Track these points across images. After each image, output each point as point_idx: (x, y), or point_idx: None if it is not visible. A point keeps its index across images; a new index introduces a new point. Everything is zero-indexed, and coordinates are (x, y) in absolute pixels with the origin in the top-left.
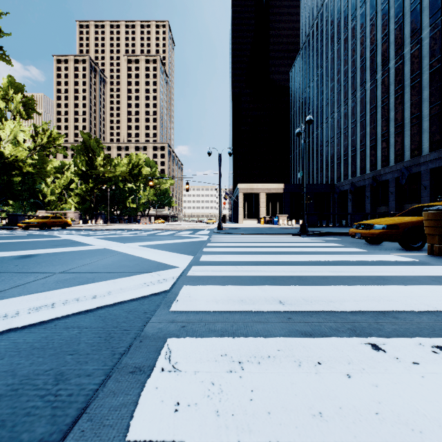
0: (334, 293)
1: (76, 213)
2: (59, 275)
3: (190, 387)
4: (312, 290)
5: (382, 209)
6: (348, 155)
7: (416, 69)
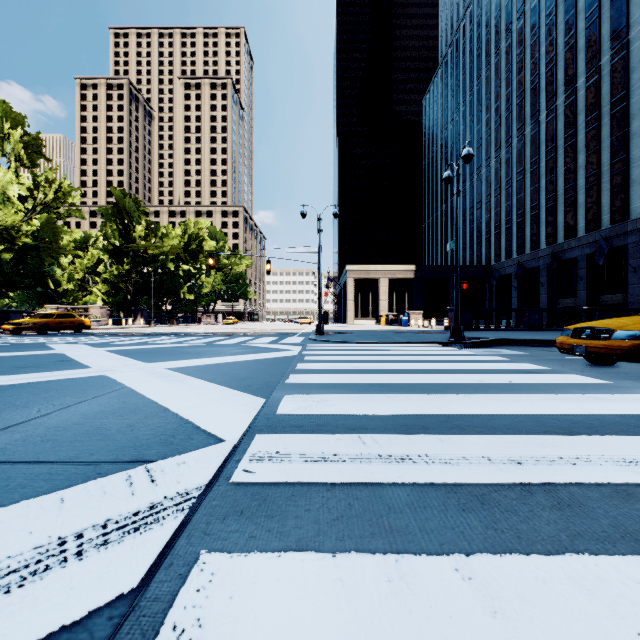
0: None
1: (103, 309)
2: None
3: None
4: None
5: (566, 303)
6: (512, 221)
7: (621, 88)
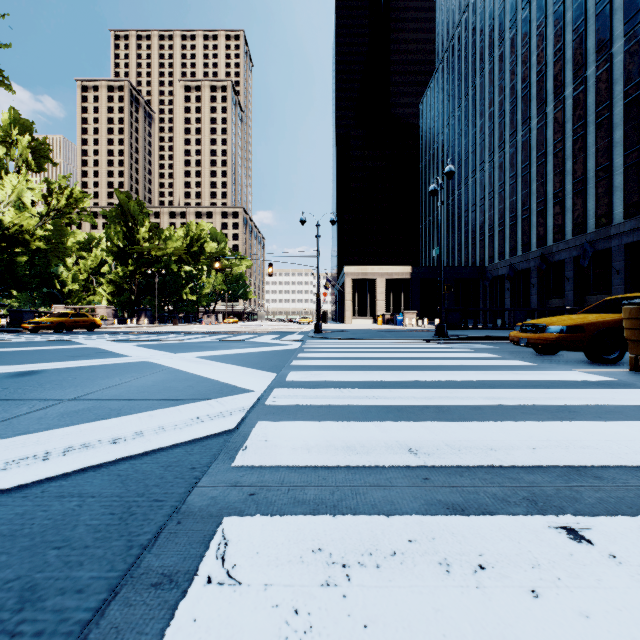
0: (495, 435)
1: (109, 309)
2: (67, 403)
3: (254, 618)
4: (460, 429)
5: (555, 303)
6: (505, 224)
7: (605, 99)
